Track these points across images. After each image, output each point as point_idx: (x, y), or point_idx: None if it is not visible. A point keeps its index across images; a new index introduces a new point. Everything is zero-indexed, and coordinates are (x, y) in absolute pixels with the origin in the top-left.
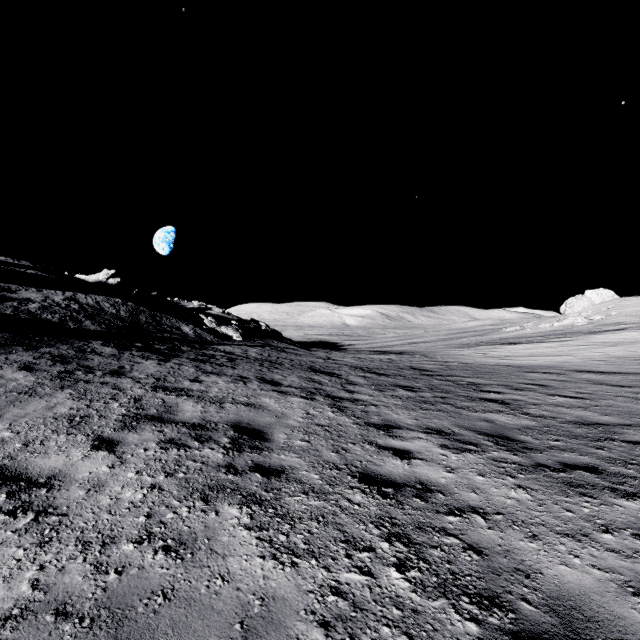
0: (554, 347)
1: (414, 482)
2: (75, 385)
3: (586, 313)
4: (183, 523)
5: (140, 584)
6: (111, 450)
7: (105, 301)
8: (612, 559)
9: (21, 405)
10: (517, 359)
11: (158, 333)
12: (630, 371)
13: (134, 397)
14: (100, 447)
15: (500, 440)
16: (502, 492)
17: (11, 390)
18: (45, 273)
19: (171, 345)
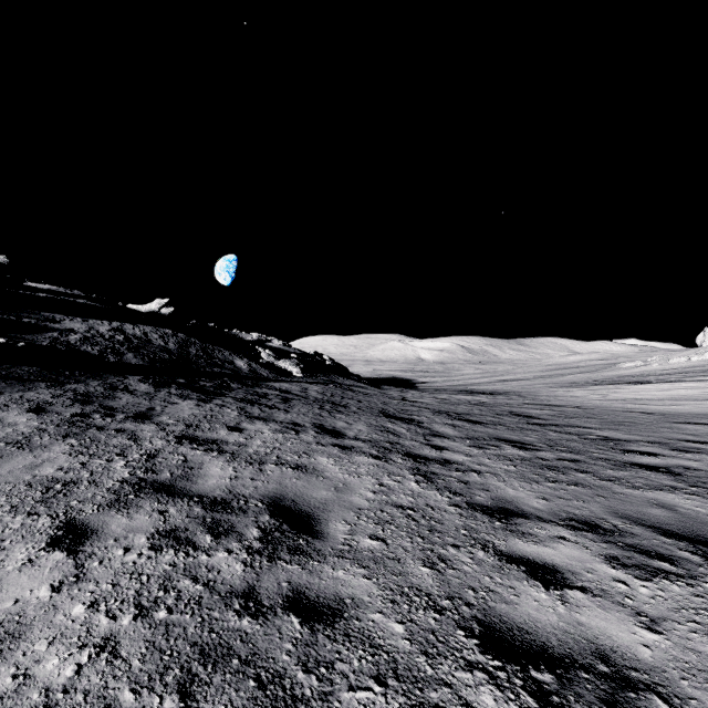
0: (701, 388)
1: (589, 654)
2: (83, 433)
3: None
4: None
5: None
6: (74, 549)
7: (154, 332)
8: None
9: None
10: (653, 403)
11: (207, 368)
12: None
13: (149, 452)
14: (61, 542)
15: None
16: None
17: None
18: (95, 303)
19: (219, 382)
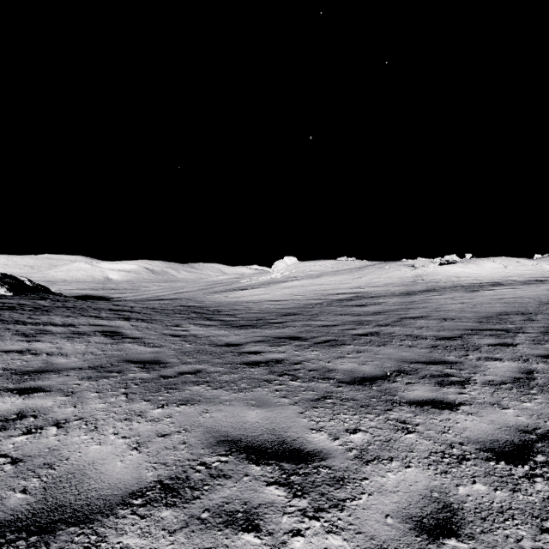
0: (263, 290)
1: (191, 335)
2: None
3: (282, 271)
4: (113, 348)
5: (115, 354)
6: (41, 342)
7: None
8: (242, 336)
9: None
10: (243, 298)
11: None
12: (286, 299)
13: (1, 328)
14: (32, 342)
15: (223, 323)
16: (220, 332)
17: None
18: None
19: None
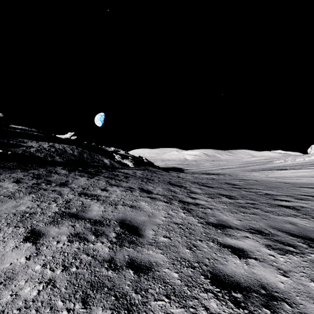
0: (309, 172)
1: (257, 286)
2: (37, 191)
3: None
4: None
5: None
6: (35, 242)
7: (68, 147)
8: None
9: (1, 204)
10: (288, 179)
11: (91, 163)
12: None
13: (66, 200)
14: (29, 239)
15: (310, 242)
16: None
17: (1, 194)
18: (42, 134)
19: (97, 169)
